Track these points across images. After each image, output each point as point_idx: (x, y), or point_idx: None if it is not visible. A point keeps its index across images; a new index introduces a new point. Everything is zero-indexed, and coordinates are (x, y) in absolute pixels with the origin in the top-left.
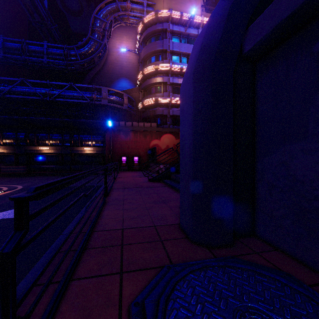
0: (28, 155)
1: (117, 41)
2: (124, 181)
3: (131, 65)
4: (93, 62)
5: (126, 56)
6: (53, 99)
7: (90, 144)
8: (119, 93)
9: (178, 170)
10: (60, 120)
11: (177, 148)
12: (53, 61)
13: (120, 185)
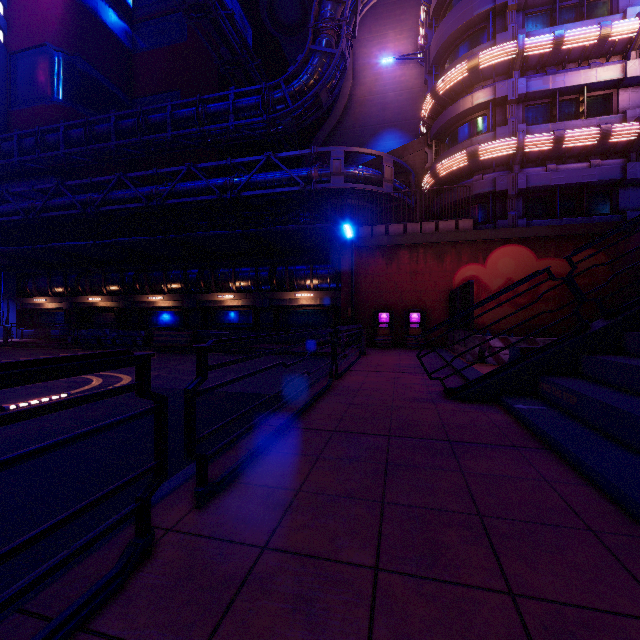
0: (201, 311)
1: (373, 48)
2: (360, 389)
3: (407, 95)
4: (319, 103)
5: (395, 77)
6: (237, 196)
7: (310, 286)
8: (376, 162)
9: (581, 364)
10: (241, 233)
11: (571, 271)
12: (243, 123)
13: (334, 407)
